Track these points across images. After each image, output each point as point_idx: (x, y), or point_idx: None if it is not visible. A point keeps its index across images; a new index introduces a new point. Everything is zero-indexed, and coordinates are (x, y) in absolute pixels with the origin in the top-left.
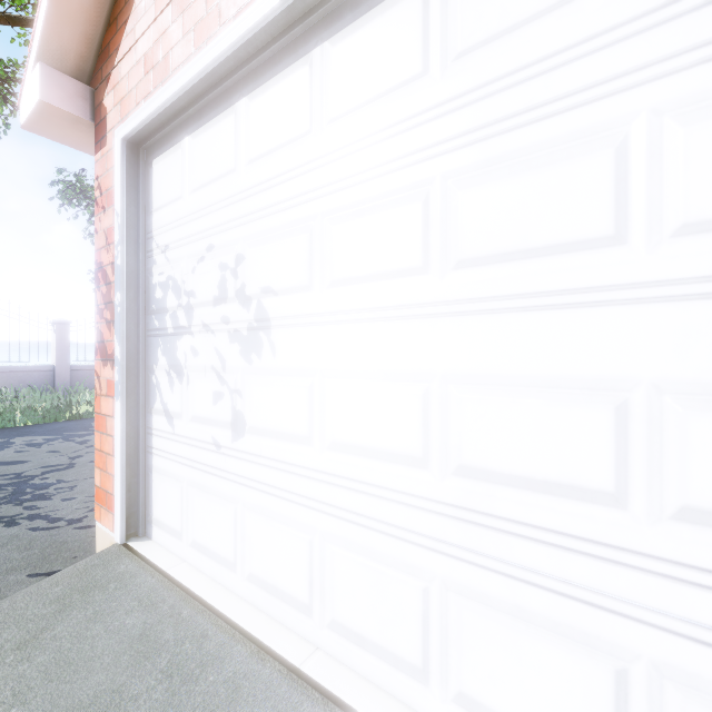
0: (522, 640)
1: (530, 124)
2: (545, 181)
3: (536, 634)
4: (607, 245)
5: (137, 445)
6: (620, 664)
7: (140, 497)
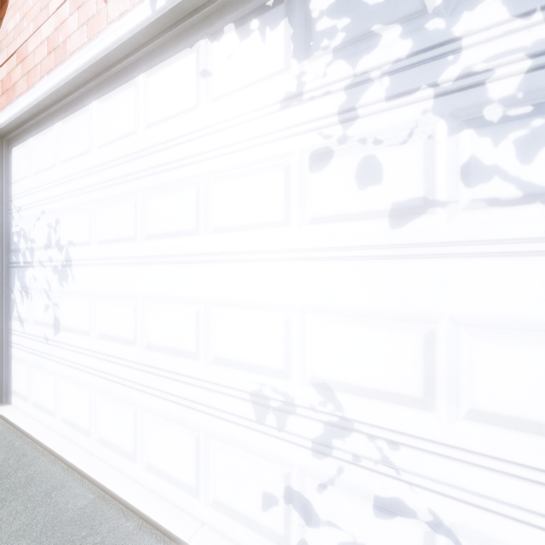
0: (168, 430)
1: (171, 170)
2: (175, 200)
3: (173, 426)
4: (194, 234)
5: (2, 341)
6: (197, 434)
7: (4, 376)
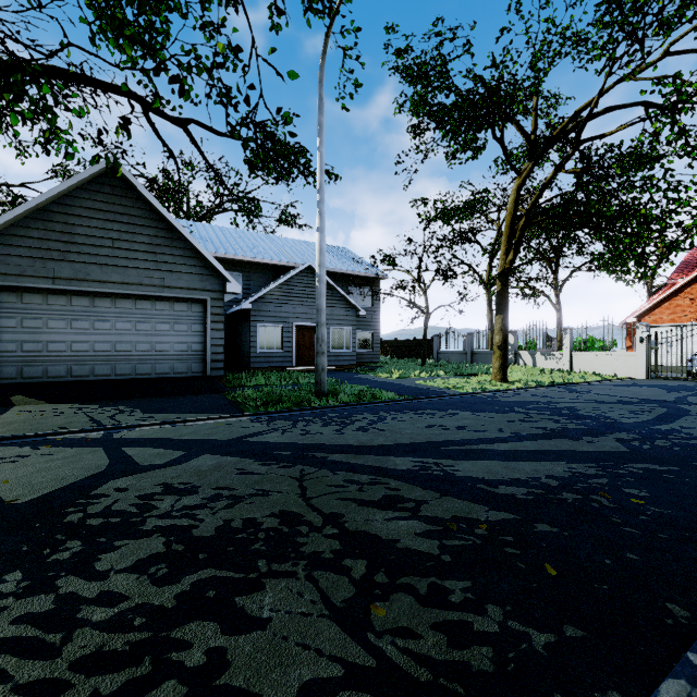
0: None
1: (696, 336)
2: None
3: None
4: None
5: None
6: None
7: None
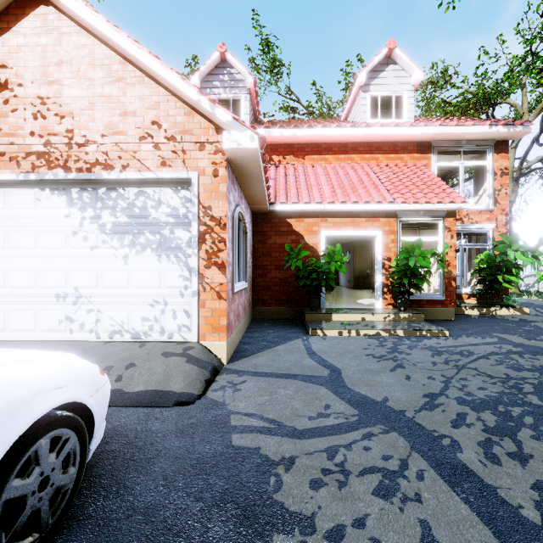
0: (22, 314)
1: (23, 226)
2: (26, 237)
3: (24, 312)
4: (34, 249)
5: None
6: (35, 312)
7: None
